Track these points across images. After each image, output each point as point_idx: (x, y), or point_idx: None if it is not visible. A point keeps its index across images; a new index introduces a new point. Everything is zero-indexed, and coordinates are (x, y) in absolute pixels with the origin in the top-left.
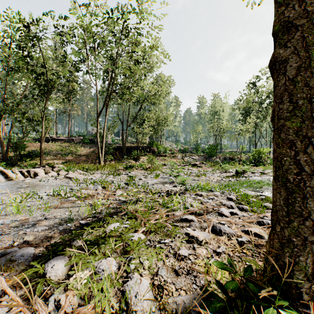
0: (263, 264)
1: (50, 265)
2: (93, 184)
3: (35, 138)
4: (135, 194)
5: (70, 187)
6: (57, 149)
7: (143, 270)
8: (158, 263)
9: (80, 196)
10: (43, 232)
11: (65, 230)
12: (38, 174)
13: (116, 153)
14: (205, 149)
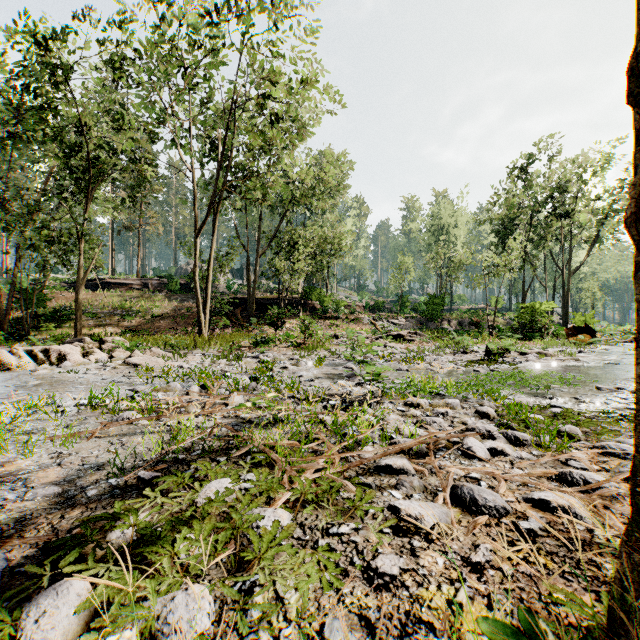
0: (601, 606)
1: (35, 613)
2: (182, 380)
3: (68, 282)
4: (271, 404)
5: (132, 387)
6: (113, 305)
7: (283, 621)
8: (323, 598)
9: (148, 410)
10: (48, 503)
11: (102, 496)
12: (66, 358)
13: (236, 313)
14: (419, 305)
